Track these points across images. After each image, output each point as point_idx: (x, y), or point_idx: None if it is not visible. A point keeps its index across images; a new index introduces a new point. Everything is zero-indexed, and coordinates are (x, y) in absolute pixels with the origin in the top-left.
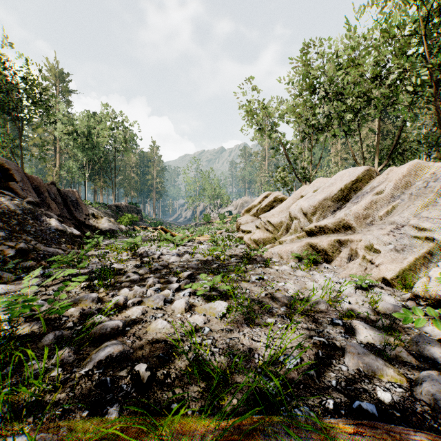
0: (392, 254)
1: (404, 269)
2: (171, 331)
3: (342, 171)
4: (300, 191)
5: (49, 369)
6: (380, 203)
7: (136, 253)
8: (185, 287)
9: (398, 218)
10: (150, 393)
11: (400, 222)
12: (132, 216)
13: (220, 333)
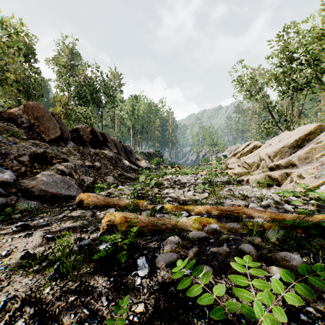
0: (311, 179)
1: (313, 186)
2: (187, 199)
3: (300, 127)
4: (271, 141)
5: (154, 201)
6: (318, 149)
7: (166, 178)
8: (192, 188)
9: (324, 158)
10: (183, 205)
11: (324, 161)
12: (158, 159)
13: (205, 200)
